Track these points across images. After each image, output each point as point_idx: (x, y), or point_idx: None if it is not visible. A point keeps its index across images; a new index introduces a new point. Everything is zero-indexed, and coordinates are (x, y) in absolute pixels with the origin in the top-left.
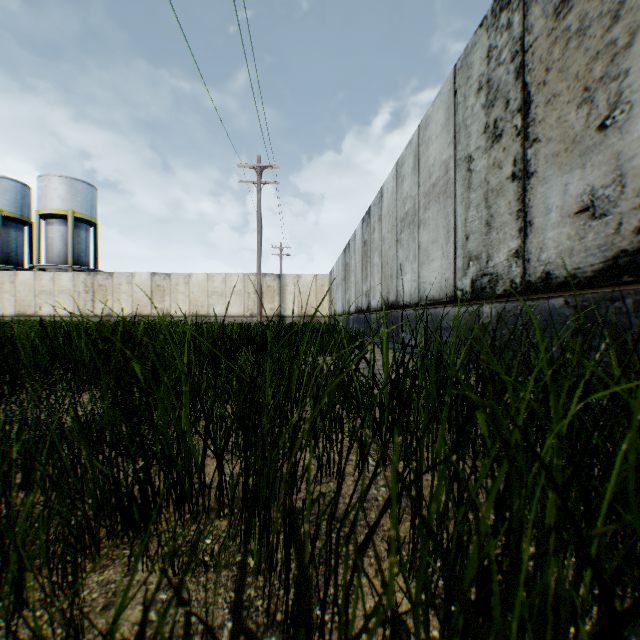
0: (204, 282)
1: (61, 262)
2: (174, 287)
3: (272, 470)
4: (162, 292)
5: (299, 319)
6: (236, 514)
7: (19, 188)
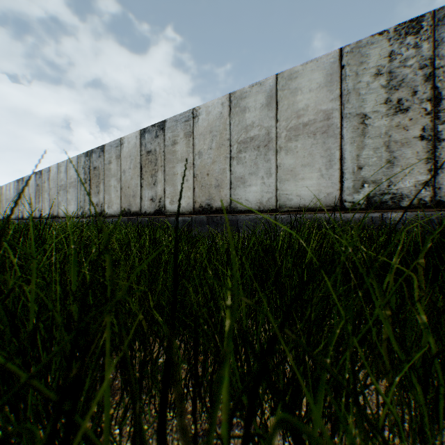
0: None
1: None
2: None
3: None
4: None
5: None
6: None
7: None
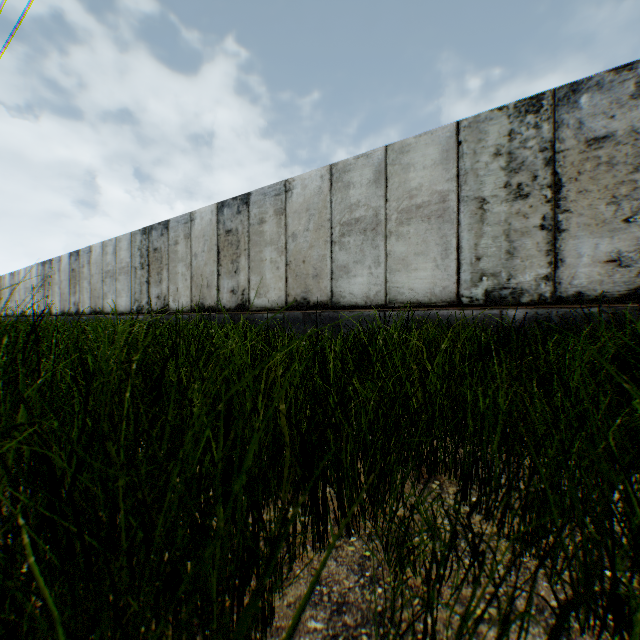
0: None
1: None
2: None
3: None
4: None
5: None
6: None
7: None
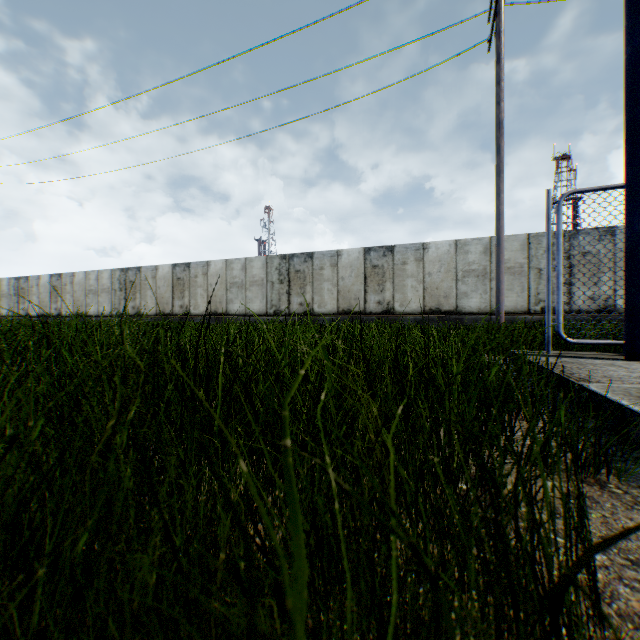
0: None
1: None
2: None
3: None
4: None
5: None
6: None
7: None
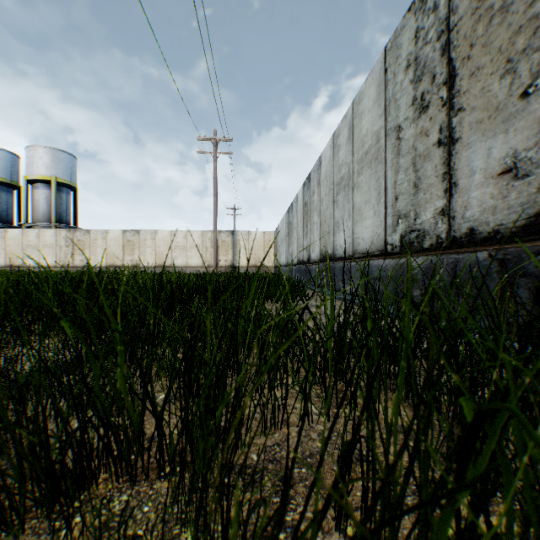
0: (168, 238)
1: (45, 220)
2: (142, 242)
3: (209, 444)
4: (132, 246)
5: (249, 269)
6: (178, 473)
7: (9, 157)
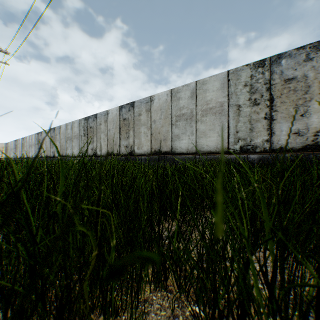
0: None
1: None
2: None
3: None
4: None
5: None
6: None
7: None
